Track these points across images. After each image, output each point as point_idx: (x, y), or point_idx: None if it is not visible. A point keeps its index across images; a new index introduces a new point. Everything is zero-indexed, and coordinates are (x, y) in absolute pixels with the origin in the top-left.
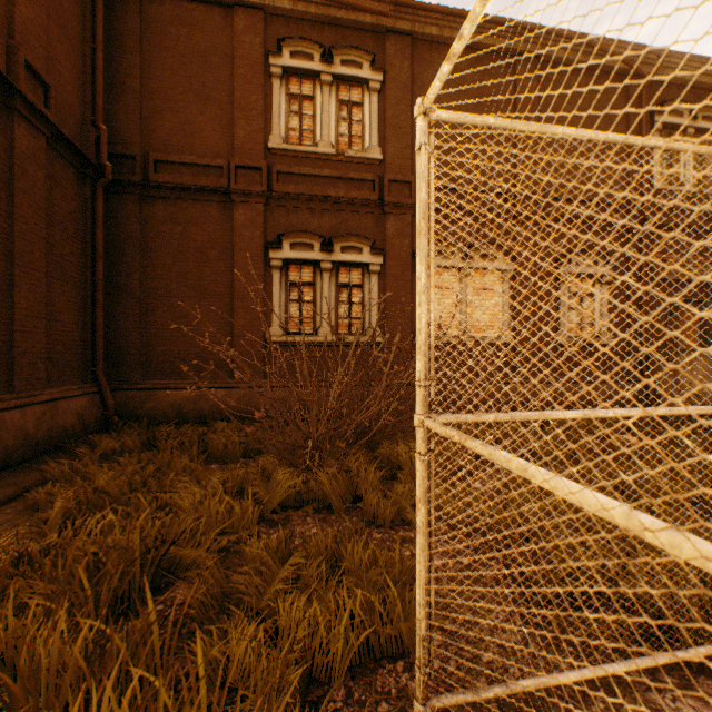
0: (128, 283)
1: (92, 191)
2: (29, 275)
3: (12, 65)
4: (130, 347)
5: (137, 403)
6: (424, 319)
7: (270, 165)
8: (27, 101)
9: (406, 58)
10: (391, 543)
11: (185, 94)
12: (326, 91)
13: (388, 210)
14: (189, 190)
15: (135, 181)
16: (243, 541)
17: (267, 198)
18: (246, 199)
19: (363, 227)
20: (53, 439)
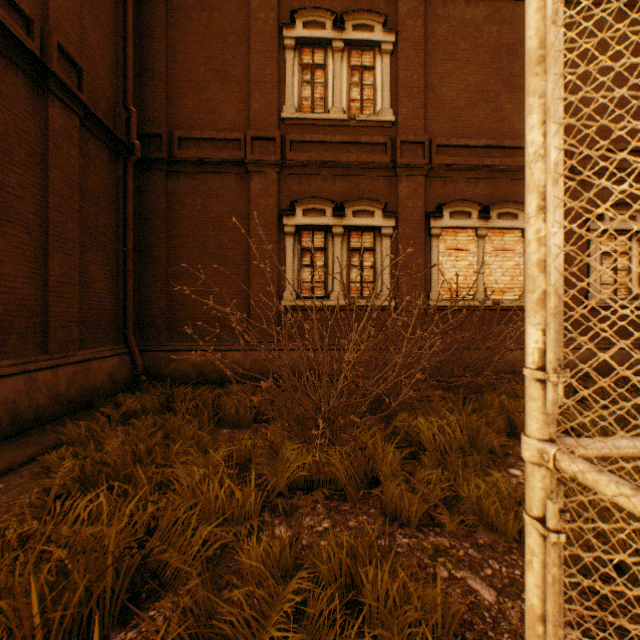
0: (155, 252)
1: (124, 169)
2: (63, 244)
3: (46, 48)
4: (157, 312)
5: (163, 363)
6: (555, 239)
7: (284, 135)
8: (59, 82)
9: (419, 16)
10: (420, 554)
11: (205, 73)
12: (338, 58)
13: (401, 172)
14: (209, 164)
15: (161, 158)
16: (241, 538)
17: (281, 167)
18: (261, 169)
19: (374, 191)
20: (84, 398)
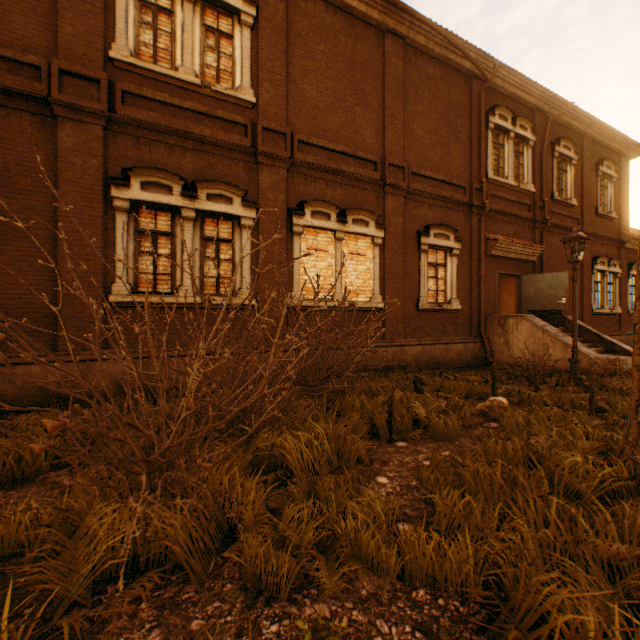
0: None
1: None
2: None
3: None
4: None
5: None
6: None
7: (113, 80)
8: None
9: None
10: None
11: None
12: (189, 9)
13: (262, 160)
14: None
15: None
16: None
17: (108, 121)
18: (76, 116)
19: (233, 175)
20: None
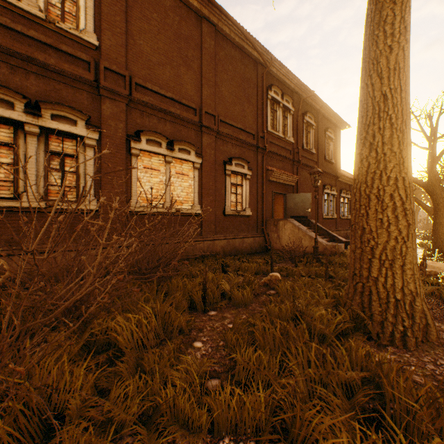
0: None
1: None
2: None
3: None
4: None
5: None
6: None
7: None
8: None
9: None
10: None
11: None
12: None
13: (105, 94)
14: None
15: None
16: None
17: None
18: None
19: (78, 102)
20: None
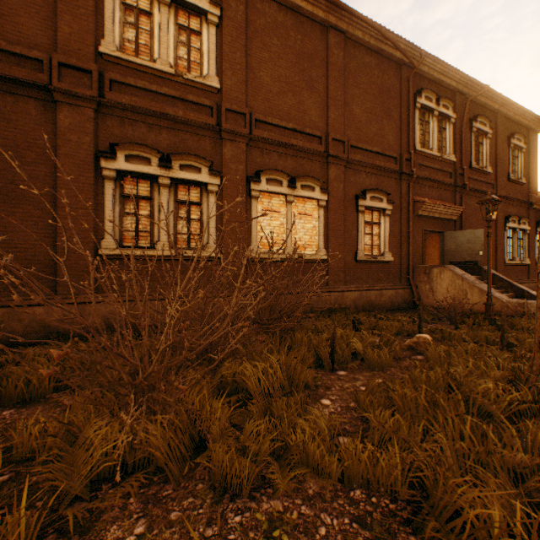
0: None
1: None
2: None
3: None
4: None
5: None
6: None
7: (103, 71)
8: None
9: (241, 2)
10: (255, 534)
11: None
12: (165, 11)
13: (226, 136)
14: None
15: None
16: None
17: (98, 104)
18: (72, 101)
19: (201, 149)
20: None
